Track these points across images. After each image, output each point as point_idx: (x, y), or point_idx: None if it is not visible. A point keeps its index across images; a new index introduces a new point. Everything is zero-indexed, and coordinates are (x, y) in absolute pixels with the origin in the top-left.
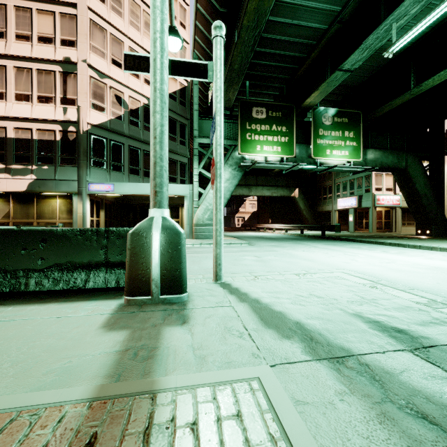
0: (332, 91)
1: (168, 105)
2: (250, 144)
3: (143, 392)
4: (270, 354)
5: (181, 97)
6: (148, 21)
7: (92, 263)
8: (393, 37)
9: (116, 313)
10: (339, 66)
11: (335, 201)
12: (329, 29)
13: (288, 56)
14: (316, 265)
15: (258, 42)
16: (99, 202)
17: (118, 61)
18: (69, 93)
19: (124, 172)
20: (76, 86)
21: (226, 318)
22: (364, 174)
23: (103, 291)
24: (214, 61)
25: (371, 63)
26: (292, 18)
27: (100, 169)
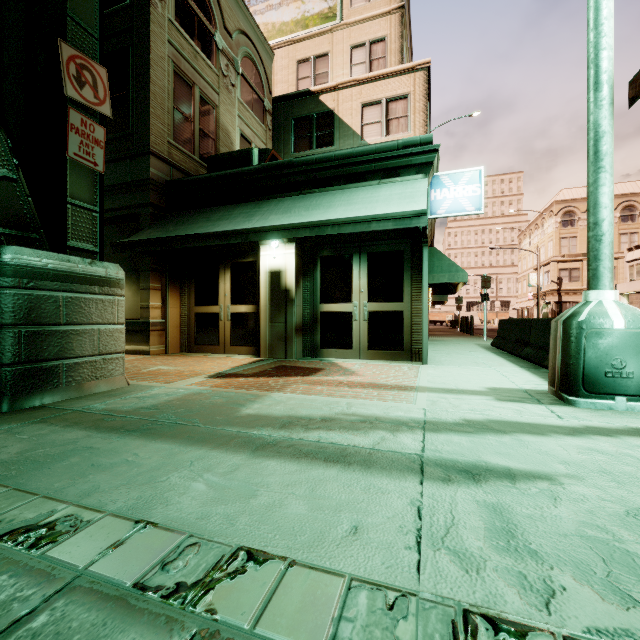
0: None
1: None
2: None
3: (416, 390)
4: (438, 411)
5: None
6: None
7: None
8: None
9: (522, 389)
10: None
11: None
12: None
13: None
14: None
15: None
16: None
17: None
18: None
19: None
20: None
21: (516, 412)
22: None
23: None
24: None
25: None
26: None
27: None
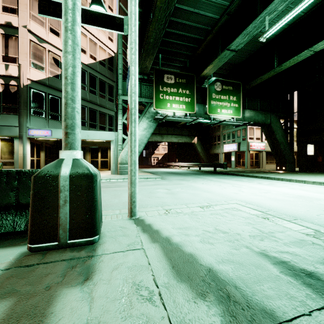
0: (221, 66)
1: (99, 69)
2: (162, 102)
3: None
4: None
5: (109, 64)
6: (82, 1)
7: (0, 206)
8: (266, 26)
9: (10, 268)
10: (228, 47)
11: (222, 146)
12: (220, 19)
13: (191, 37)
14: (213, 196)
15: (168, 21)
16: (39, 145)
17: (55, 30)
18: (10, 53)
19: (61, 120)
20: (17, 47)
21: (136, 267)
22: (241, 128)
23: (10, 235)
24: (129, 15)
25: (248, 48)
26: (194, 7)
27: (40, 117)
